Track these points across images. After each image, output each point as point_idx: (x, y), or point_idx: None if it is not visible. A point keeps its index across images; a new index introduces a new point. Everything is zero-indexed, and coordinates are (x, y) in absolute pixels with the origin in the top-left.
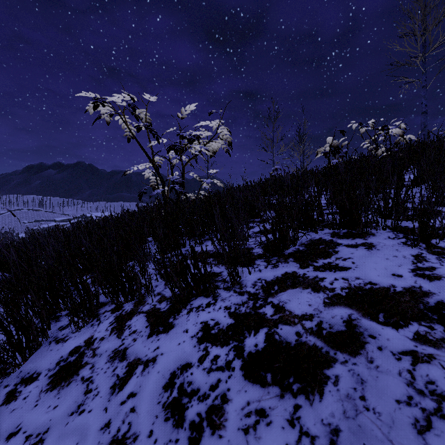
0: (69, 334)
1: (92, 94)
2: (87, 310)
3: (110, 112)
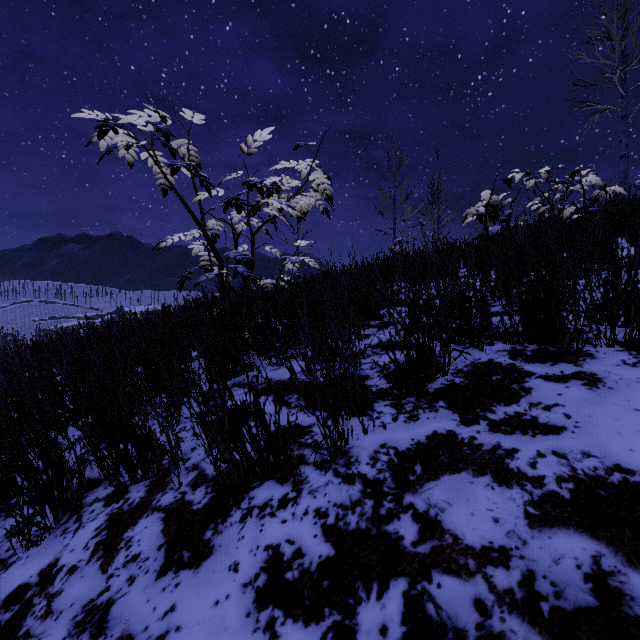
0: (20, 549)
1: (101, 115)
2: (55, 504)
3: (128, 143)
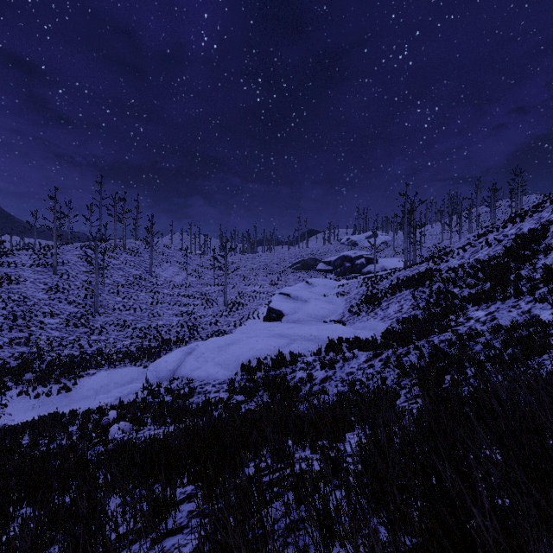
0: None
1: None
2: None
3: None
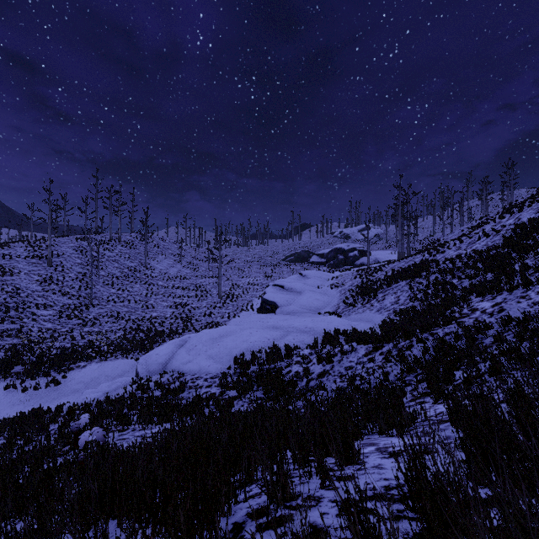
0: None
1: None
2: None
3: None
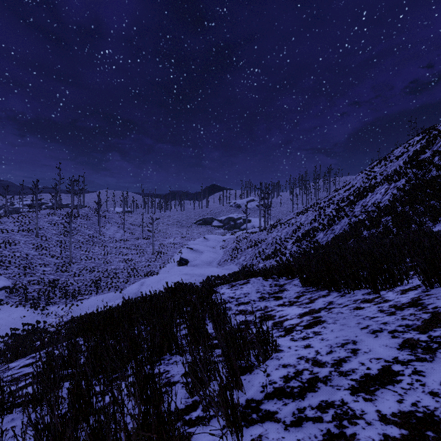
0: None
1: None
2: None
3: None
